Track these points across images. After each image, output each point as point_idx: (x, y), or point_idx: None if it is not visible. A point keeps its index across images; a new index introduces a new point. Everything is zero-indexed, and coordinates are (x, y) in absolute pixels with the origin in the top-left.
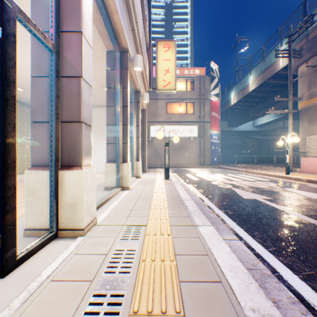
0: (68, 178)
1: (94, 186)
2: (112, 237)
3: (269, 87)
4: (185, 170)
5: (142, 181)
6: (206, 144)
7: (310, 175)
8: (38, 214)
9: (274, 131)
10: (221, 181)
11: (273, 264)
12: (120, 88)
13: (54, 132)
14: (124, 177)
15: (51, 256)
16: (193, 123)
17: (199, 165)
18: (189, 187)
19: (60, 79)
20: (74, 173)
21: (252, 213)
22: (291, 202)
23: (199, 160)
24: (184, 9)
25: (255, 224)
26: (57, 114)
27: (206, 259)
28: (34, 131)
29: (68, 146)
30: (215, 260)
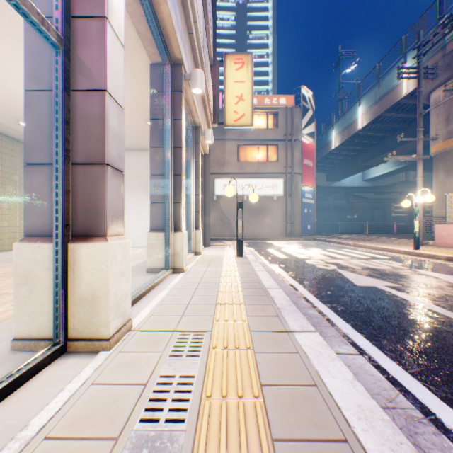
0: (83, 256)
1: (128, 268)
2: (156, 353)
3: (386, 124)
4: (266, 243)
5: (204, 259)
6: (295, 206)
7: (450, 250)
8: (35, 315)
9: (392, 187)
10: (320, 259)
11: (423, 399)
12: (170, 119)
13: (60, 180)
14: (176, 253)
15: (51, 388)
16: (277, 175)
17: (286, 235)
18: (274, 269)
19: (71, 94)
20: (93, 247)
21: (374, 308)
22: (430, 292)
23: (285, 228)
24: (263, 12)
25: (381, 327)
26: (66, 150)
27: (315, 394)
28: (29, 179)
29: (84, 203)
30: (330, 396)
